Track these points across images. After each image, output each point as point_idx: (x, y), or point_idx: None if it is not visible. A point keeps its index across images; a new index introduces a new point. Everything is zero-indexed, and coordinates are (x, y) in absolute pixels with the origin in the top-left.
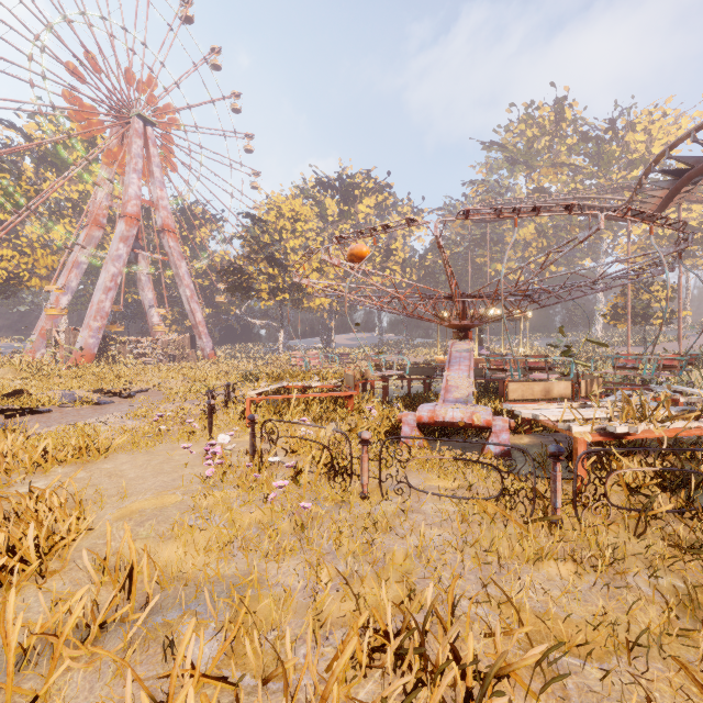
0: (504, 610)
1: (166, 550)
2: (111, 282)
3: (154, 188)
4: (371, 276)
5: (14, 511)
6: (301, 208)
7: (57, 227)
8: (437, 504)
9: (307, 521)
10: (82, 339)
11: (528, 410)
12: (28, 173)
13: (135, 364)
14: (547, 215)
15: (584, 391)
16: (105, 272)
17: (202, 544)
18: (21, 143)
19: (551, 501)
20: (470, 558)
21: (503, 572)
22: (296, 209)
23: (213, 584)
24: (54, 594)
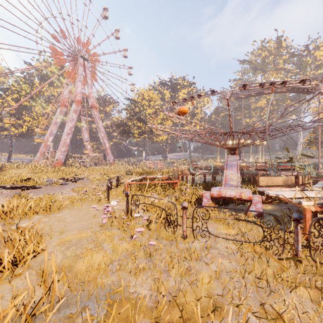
0: (276, 322)
1: (78, 265)
2: (69, 131)
3: (88, 88)
4: (185, 126)
5: (10, 238)
6: (153, 95)
7: (48, 107)
8: (225, 244)
9: (153, 250)
10: (57, 156)
11: (272, 191)
12: (36, 84)
13: (80, 166)
14: (283, 86)
15: (301, 181)
16: (67, 126)
17: (97, 262)
18: (34, 72)
19: (295, 246)
20: (248, 281)
21: (271, 293)
22: (150, 95)
23: (100, 289)
24: (13, 292)
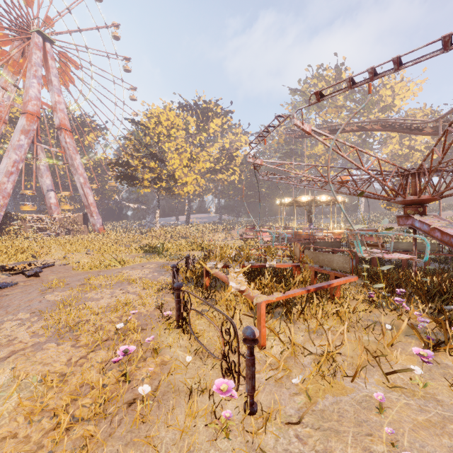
0: None
1: None
2: (12, 167)
3: (52, 93)
4: (219, 174)
5: None
6: (174, 119)
7: None
8: None
9: None
10: None
11: None
12: None
13: (35, 237)
14: None
15: None
16: (7, 159)
17: None
18: None
19: None
20: None
21: None
22: (170, 119)
23: None
24: None
